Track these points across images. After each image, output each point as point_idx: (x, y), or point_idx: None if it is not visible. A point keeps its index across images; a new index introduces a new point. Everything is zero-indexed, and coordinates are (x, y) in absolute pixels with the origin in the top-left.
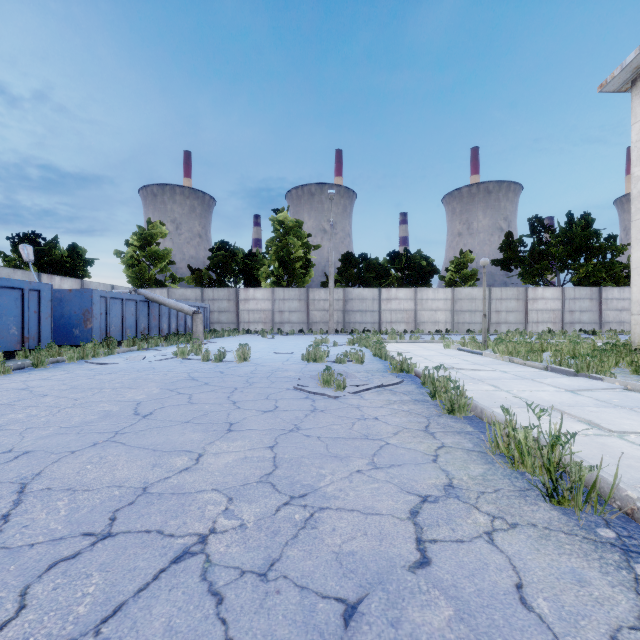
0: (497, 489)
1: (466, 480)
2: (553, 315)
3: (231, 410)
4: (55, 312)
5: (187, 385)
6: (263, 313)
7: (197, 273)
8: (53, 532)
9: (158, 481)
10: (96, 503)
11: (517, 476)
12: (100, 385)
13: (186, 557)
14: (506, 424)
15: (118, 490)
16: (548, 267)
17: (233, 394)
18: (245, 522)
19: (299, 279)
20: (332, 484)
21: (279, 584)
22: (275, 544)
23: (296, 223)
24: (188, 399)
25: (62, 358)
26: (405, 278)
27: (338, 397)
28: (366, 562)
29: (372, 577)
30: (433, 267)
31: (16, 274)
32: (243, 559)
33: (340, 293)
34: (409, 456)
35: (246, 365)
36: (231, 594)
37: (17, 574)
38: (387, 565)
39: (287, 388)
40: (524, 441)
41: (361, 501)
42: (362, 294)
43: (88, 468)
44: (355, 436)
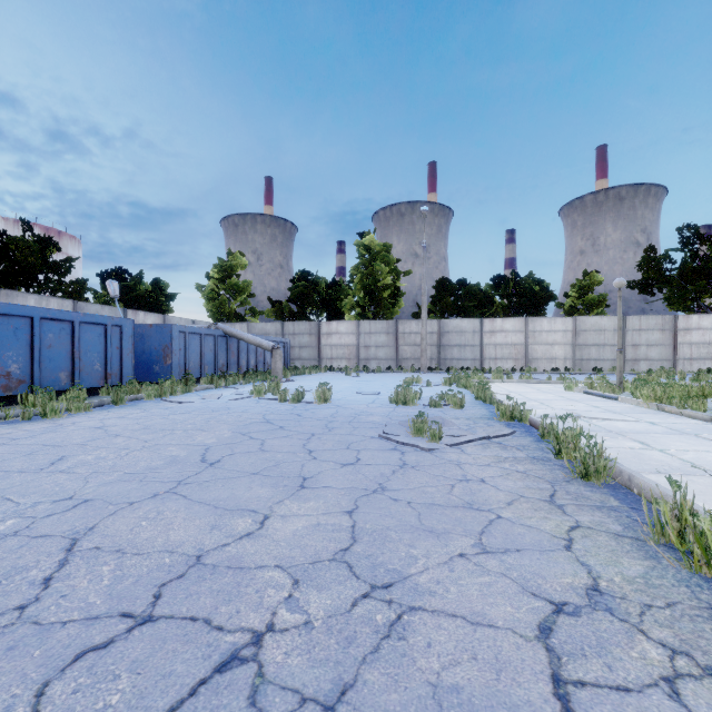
0: (671, 602)
1: (619, 583)
2: None
3: (306, 461)
4: (137, 348)
5: (260, 429)
6: (347, 348)
7: (277, 306)
8: (90, 607)
9: (214, 549)
10: (143, 572)
11: (700, 583)
12: (172, 426)
13: (234, 665)
14: (675, 502)
15: (169, 557)
16: (706, 288)
17: (309, 441)
18: (311, 619)
19: (387, 310)
20: (426, 572)
21: None
22: (348, 659)
23: (383, 247)
24: (260, 445)
25: (141, 395)
26: (513, 306)
27: (433, 450)
28: (477, 708)
29: None
30: (548, 292)
31: (104, 310)
32: (305, 678)
33: (434, 325)
34: (531, 538)
35: (326, 407)
36: None
37: (40, 663)
38: None
39: (371, 436)
40: (710, 532)
41: (466, 602)
42: (460, 326)
43: (143, 525)
44: (455, 504)
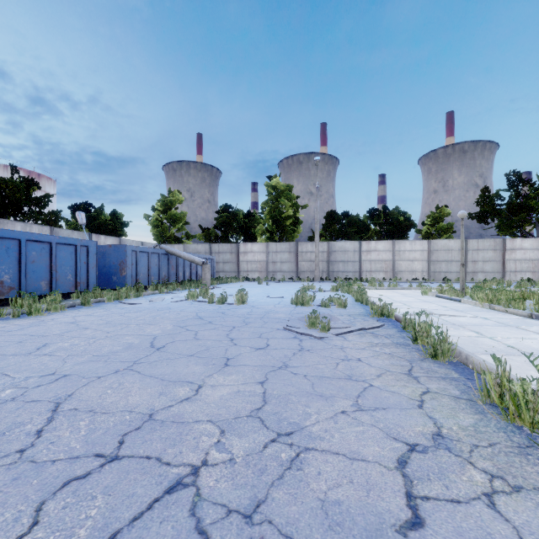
0: (492, 443)
1: (456, 430)
2: (532, 264)
3: (229, 346)
4: (99, 263)
5: (194, 323)
6: (259, 263)
7: (206, 231)
8: (72, 450)
9: (162, 409)
10: (110, 426)
11: (513, 430)
12: (128, 321)
13: (178, 488)
14: (497, 373)
15: (129, 415)
16: (526, 219)
17: (231, 332)
18: (234, 457)
19: (289, 234)
20: (317, 424)
21: (263, 530)
22: (261, 483)
23: (286, 187)
24: (194, 335)
25: (103, 299)
26: (383, 232)
27: (323, 338)
28: (353, 515)
29: (360, 534)
30: (410, 221)
31: (74, 234)
32: (230, 496)
33: (325, 246)
34: (393, 400)
35: (243, 307)
36: (216, 535)
37: (37, 489)
38: (375, 521)
39: (277, 328)
40: (521, 393)
41: (346, 444)
42: (344, 247)
43: (108, 393)
44: (339, 376)
